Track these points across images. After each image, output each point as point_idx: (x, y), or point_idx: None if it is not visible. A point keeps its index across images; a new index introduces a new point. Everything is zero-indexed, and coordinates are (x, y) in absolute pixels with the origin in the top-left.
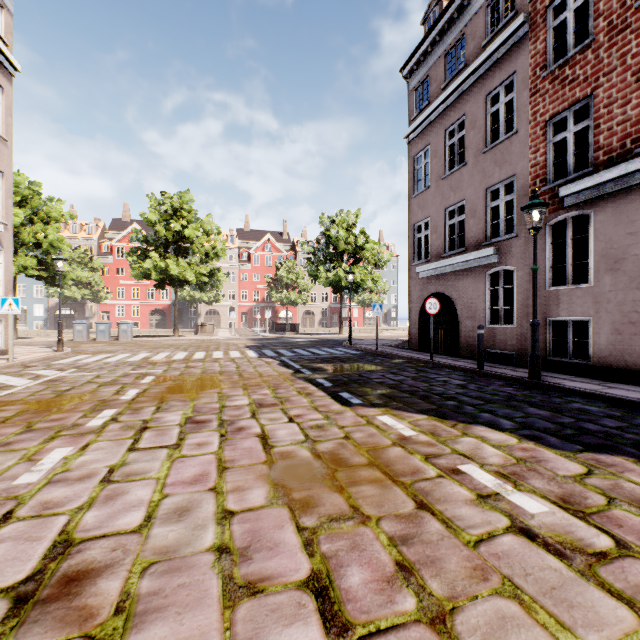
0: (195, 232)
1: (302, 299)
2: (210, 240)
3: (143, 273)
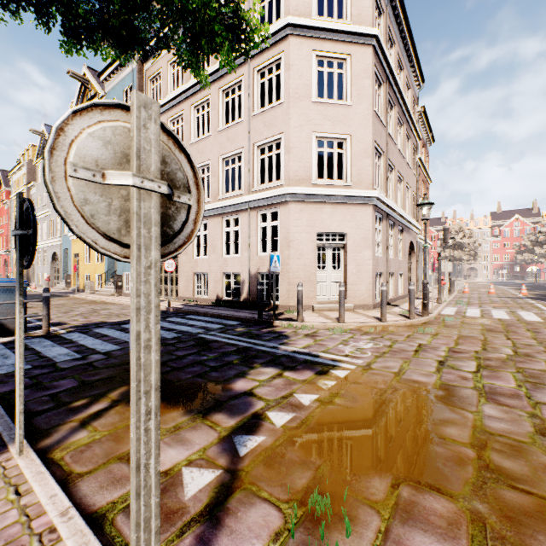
0: (466, 241)
1: (544, 259)
2: (472, 242)
3: (444, 257)
